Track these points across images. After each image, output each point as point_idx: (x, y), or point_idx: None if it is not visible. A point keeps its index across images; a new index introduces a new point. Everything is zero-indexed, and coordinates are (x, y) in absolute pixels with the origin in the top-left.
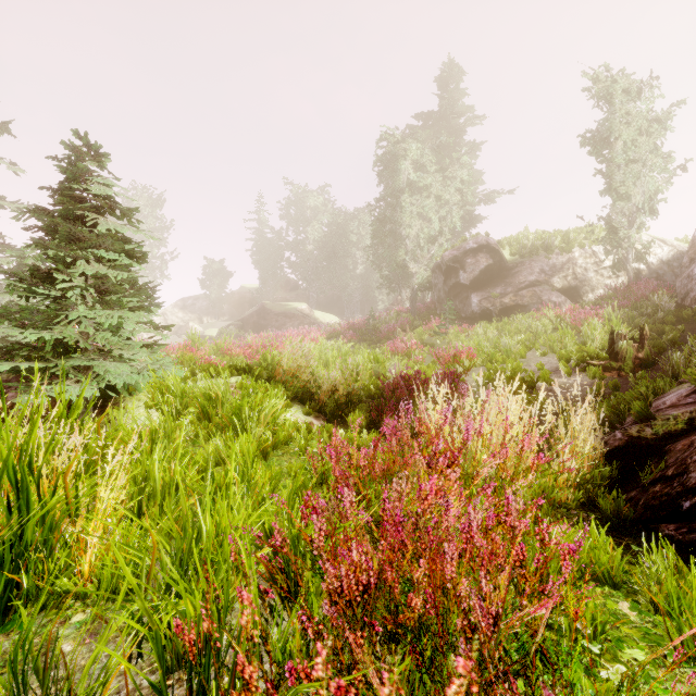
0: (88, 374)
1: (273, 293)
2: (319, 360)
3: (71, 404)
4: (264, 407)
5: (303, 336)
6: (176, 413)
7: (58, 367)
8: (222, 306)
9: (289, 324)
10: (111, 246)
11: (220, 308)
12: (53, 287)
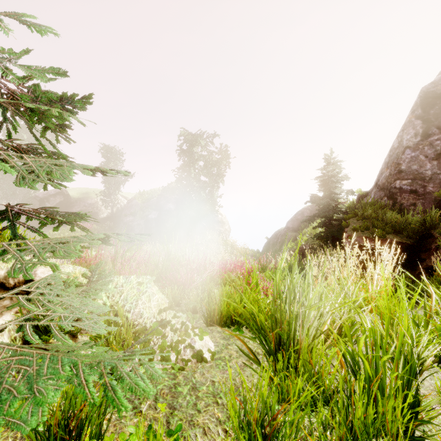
0: None
1: None
2: None
3: None
4: None
5: None
6: None
7: None
8: None
9: None
10: None
11: None
12: None
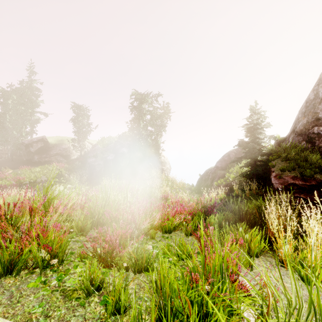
0: None
1: None
2: None
3: None
4: None
5: None
6: None
7: None
8: None
9: None
10: None
11: None
12: None
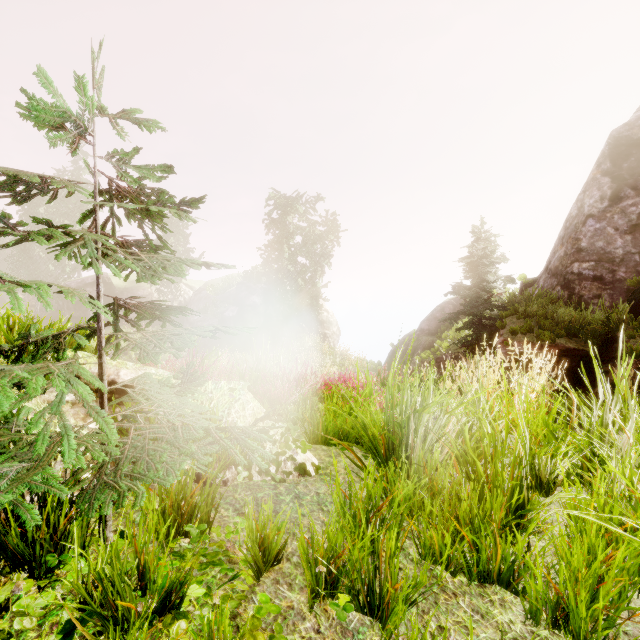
0: None
1: None
2: None
3: None
4: None
5: None
6: None
7: None
8: None
9: None
10: None
11: None
12: None
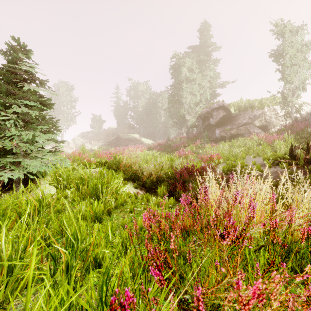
0: (20, 166)
1: (123, 130)
2: (143, 160)
3: (12, 182)
4: (111, 184)
5: (136, 149)
6: (64, 187)
7: (1, 162)
8: (100, 136)
9: (130, 144)
10: (31, 98)
11: (99, 137)
12: (1, 120)
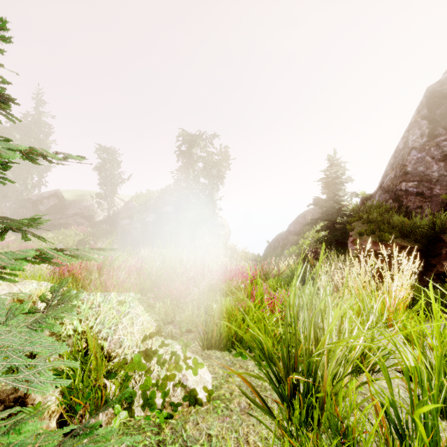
0: None
1: None
2: None
3: None
4: None
5: None
6: None
7: None
8: None
9: None
10: None
11: None
12: None
